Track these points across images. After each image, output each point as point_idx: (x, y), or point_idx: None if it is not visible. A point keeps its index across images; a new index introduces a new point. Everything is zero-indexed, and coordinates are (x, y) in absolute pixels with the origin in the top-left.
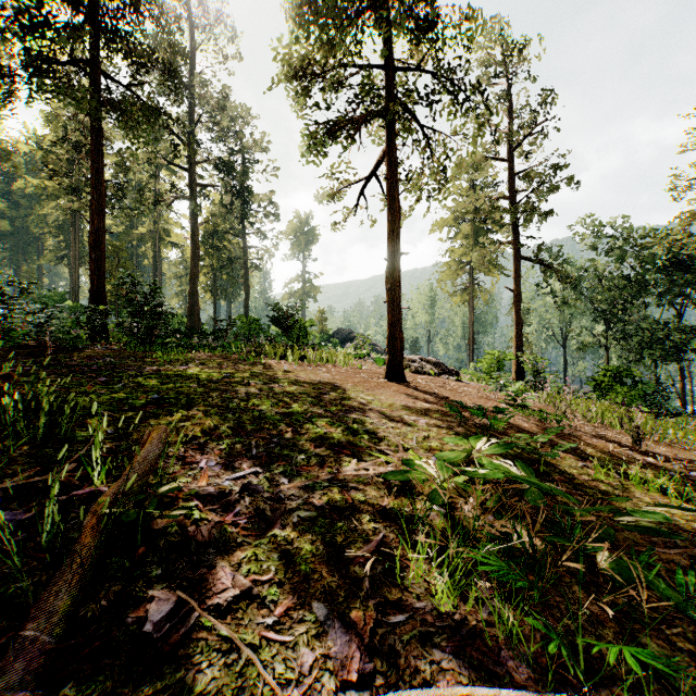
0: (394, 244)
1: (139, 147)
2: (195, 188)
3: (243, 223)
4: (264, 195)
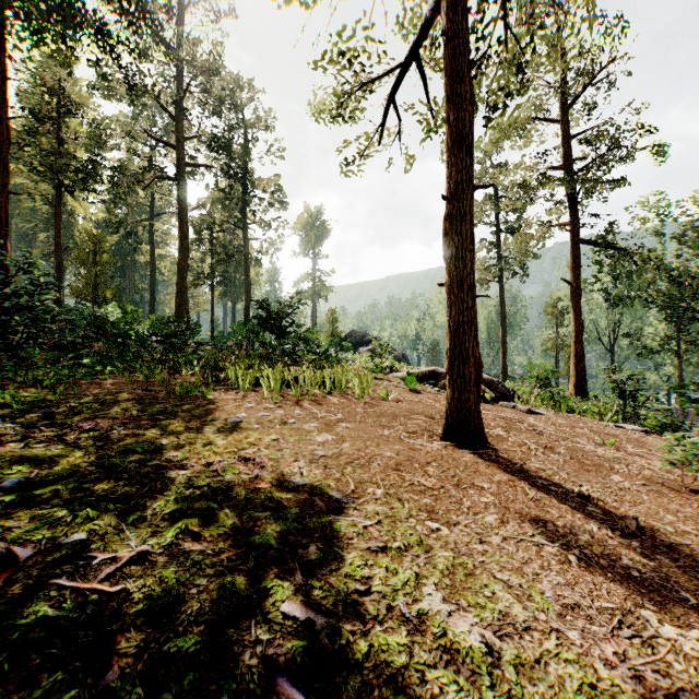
0: (461, 165)
1: (32, 45)
2: (183, 167)
3: (243, 212)
4: (267, 180)
